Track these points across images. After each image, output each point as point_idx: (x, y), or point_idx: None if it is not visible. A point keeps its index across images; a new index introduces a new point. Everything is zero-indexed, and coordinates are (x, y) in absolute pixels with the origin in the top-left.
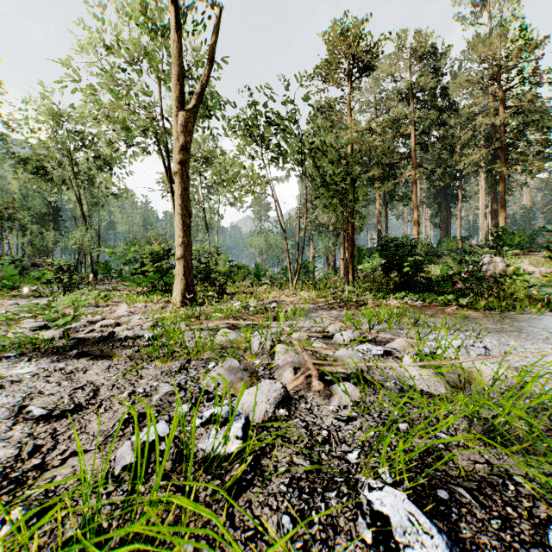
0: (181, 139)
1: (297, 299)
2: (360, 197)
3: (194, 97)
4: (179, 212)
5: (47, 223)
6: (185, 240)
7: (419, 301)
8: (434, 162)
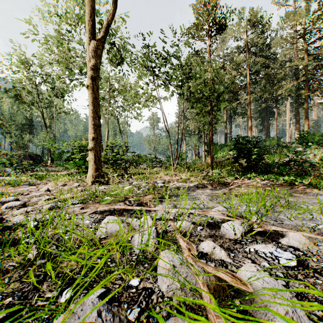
0: (92, 61)
1: (177, 178)
2: (221, 108)
3: (102, 30)
4: (91, 115)
5: (25, 130)
6: (95, 135)
7: (266, 180)
8: (261, 90)
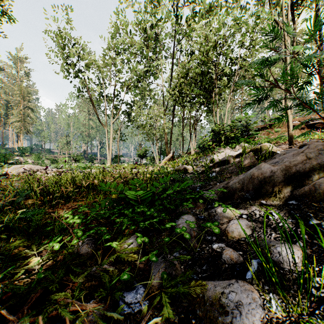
0: None
1: None
2: None
3: None
4: None
5: None
6: None
7: None
8: None
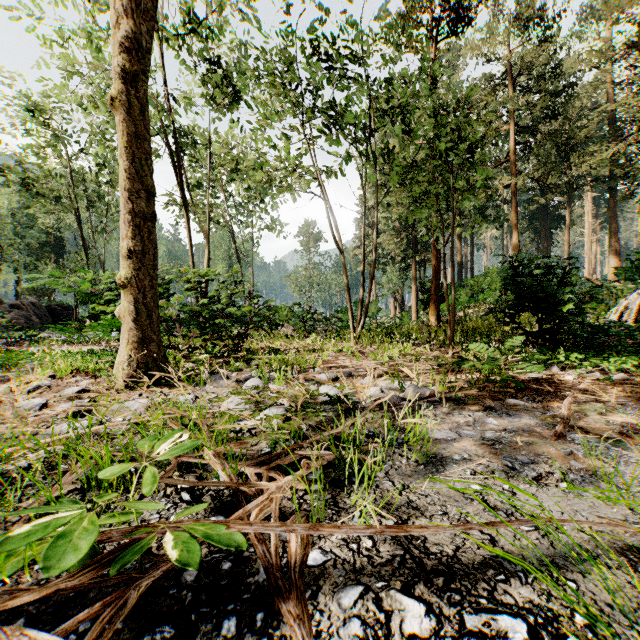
0: (126, 25)
1: (367, 363)
2: (478, 184)
3: None
4: (124, 185)
5: (46, 256)
6: (135, 245)
7: (622, 373)
8: (542, 167)
